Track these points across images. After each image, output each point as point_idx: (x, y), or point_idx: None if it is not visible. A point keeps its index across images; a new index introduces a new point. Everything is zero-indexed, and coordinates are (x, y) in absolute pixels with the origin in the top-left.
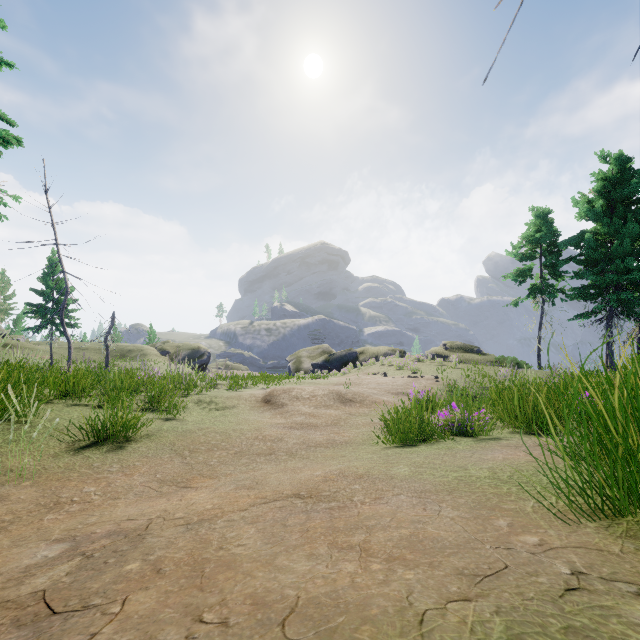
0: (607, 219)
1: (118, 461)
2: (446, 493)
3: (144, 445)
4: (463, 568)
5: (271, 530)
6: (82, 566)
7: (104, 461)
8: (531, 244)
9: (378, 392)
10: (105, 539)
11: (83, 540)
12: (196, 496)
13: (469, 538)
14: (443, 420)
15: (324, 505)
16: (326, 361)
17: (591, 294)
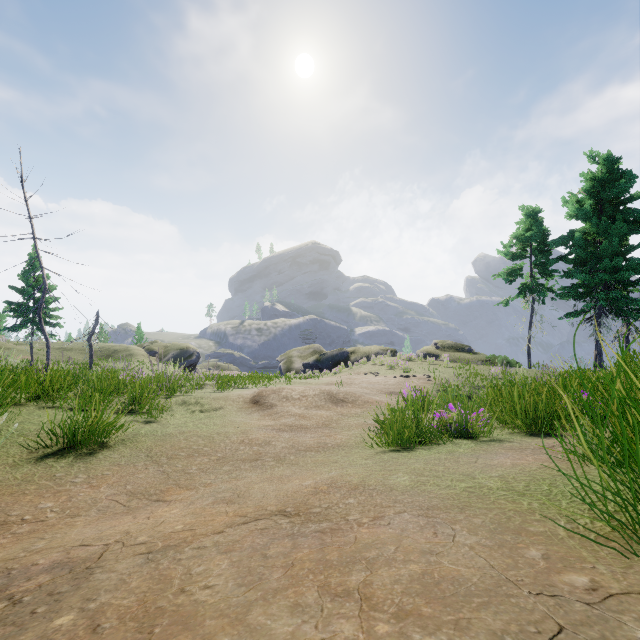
0: (596, 218)
1: (85, 470)
2: (457, 510)
3: (117, 451)
4: (502, 632)
5: (248, 563)
6: (2, 618)
7: (69, 471)
8: (521, 243)
9: (370, 392)
10: (45, 574)
11: (18, 575)
12: (167, 512)
13: (499, 578)
14: (440, 421)
15: (314, 526)
16: (317, 361)
17: (580, 293)
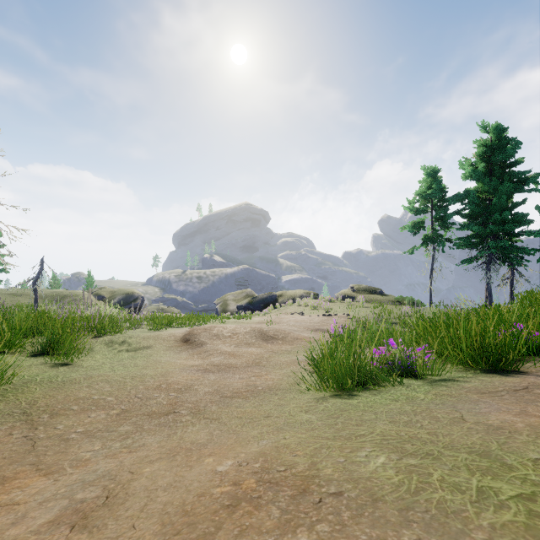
0: (488, 179)
1: None
2: None
3: None
4: None
5: None
6: None
7: None
8: (424, 201)
9: (298, 329)
10: None
11: None
12: None
13: None
14: (380, 357)
15: None
16: (249, 303)
17: (474, 243)
